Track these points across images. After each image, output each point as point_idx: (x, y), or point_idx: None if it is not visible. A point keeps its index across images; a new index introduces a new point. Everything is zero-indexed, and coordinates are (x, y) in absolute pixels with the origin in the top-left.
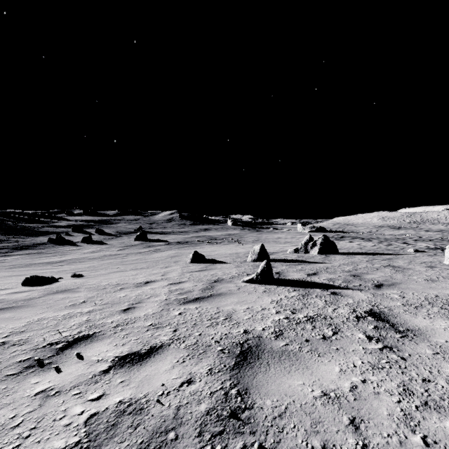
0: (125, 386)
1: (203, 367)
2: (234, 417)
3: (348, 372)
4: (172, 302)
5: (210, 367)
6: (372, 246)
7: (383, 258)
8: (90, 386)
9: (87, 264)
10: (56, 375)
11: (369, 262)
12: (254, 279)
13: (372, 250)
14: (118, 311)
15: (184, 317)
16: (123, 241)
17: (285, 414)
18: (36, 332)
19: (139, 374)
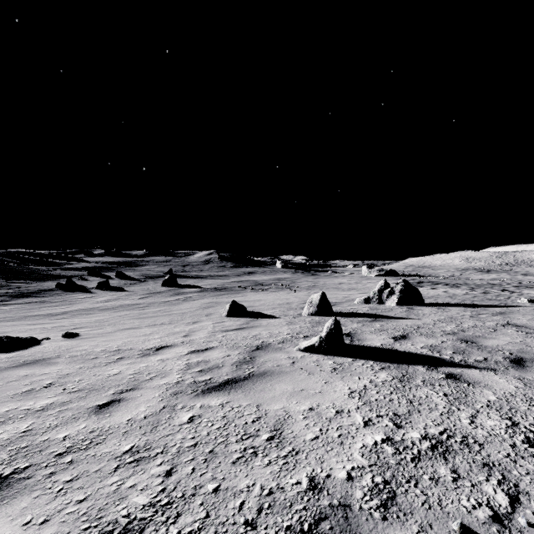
0: None
1: None
2: None
3: None
4: (185, 390)
5: None
6: (464, 294)
7: (491, 312)
8: None
9: (95, 316)
10: None
11: (475, 317)
12: (316, 347)
13: (468, 299)
14: (90, 410)
15: (196, 430)
16: (148, 287)
17: None
18: None
19: None
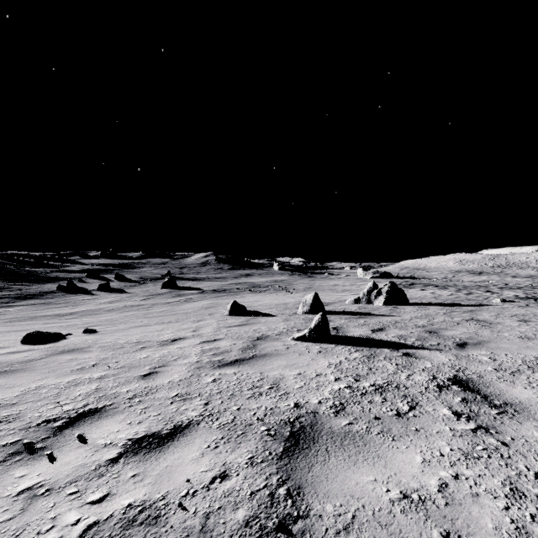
0: (137, 482)
1: (242, 455)
2: (283, 531)
3: (433, 463)
4: (205, 366)
5: (251, 456)
6: (448, 295)
7: (464, 310)
8: (91, 482)
9: (103, 316)
10: (49, 466)
11: (447, 314)
12: (306, 336)
13: (450, 299)
14: (137, 377)
15: (219, 385)
16: (148, 289)
17: (353, 527)
18: (30, 405)
19: (158, 465)
